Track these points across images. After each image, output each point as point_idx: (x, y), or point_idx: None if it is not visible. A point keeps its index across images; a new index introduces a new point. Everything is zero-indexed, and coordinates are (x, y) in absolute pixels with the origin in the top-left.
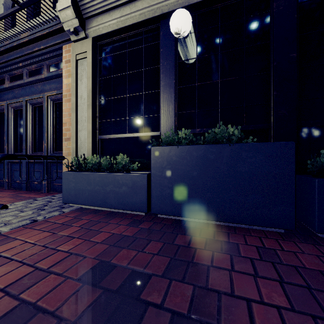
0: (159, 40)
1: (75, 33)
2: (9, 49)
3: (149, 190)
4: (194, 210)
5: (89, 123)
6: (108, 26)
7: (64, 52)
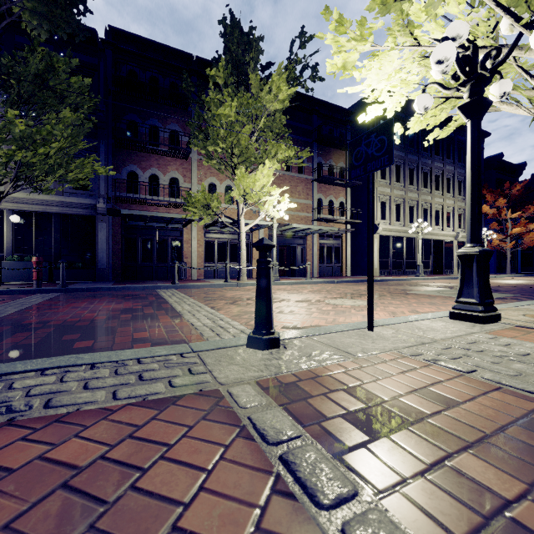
0: (4, 216)
1: None
2: None
3: (1, 275)
4: (20, 280)
5: None
6: None
7: None
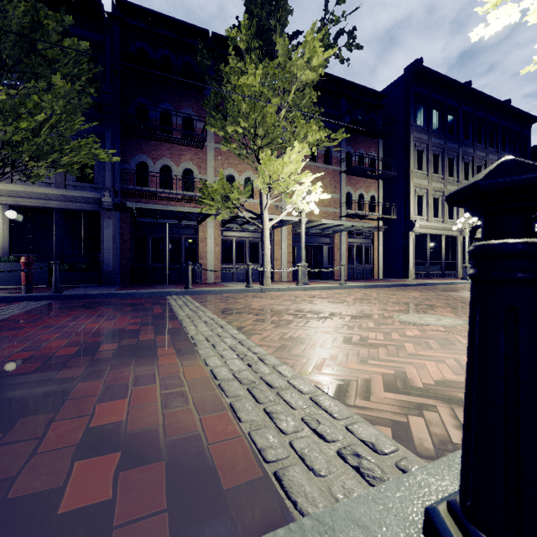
0: None
1: None
2: None
3: None
4: (16, 283)
5: None
6: None
7: None
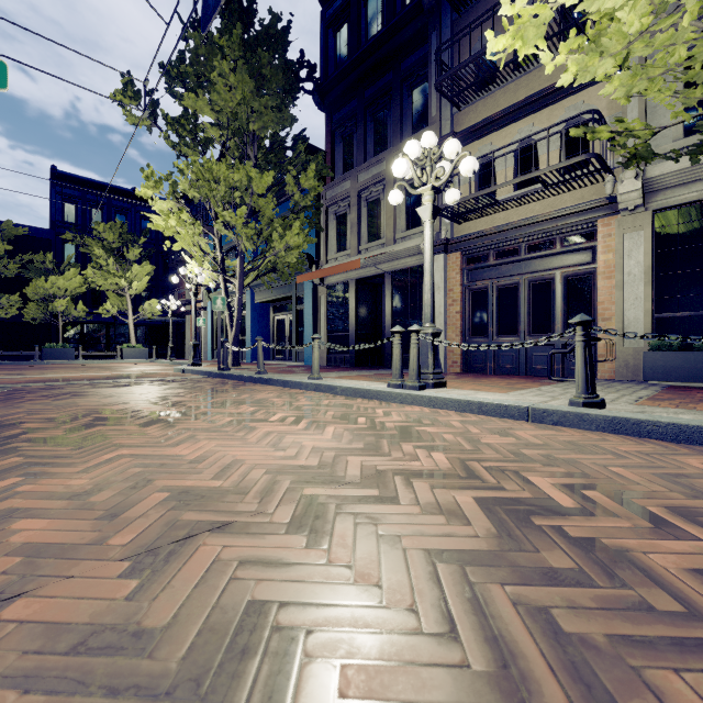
0: None
1: (631, 210)
2: (514, 227)
3: None
4: None
5: (647, 301)
6: (683, 199)
7: (599, 226)
